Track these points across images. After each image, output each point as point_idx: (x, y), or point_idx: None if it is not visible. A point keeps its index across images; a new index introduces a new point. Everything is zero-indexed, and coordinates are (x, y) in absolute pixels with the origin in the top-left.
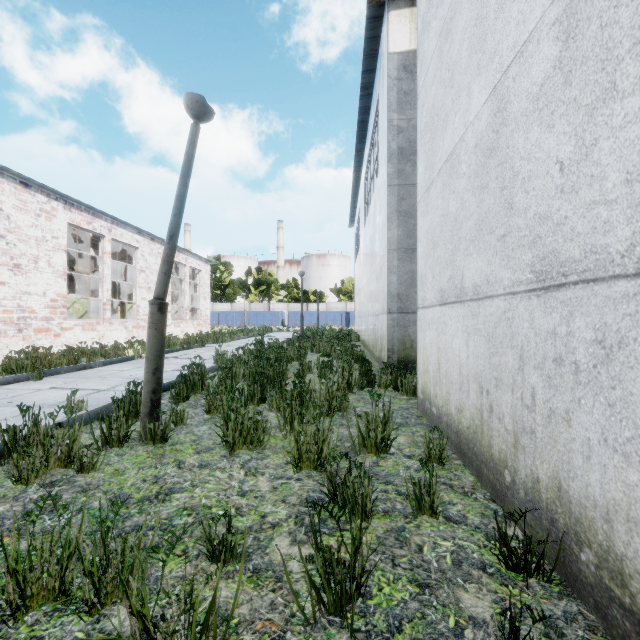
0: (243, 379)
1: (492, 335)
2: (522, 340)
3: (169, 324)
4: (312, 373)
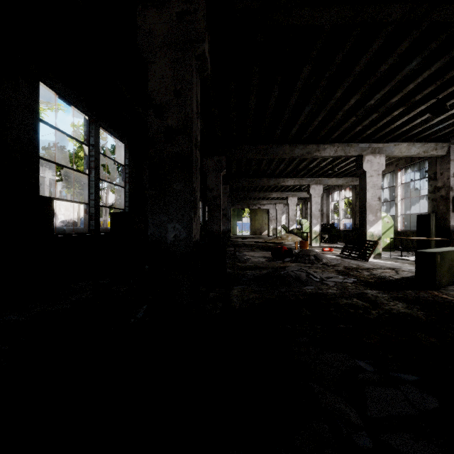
0: None
1: None
2: None
3: None
4: None
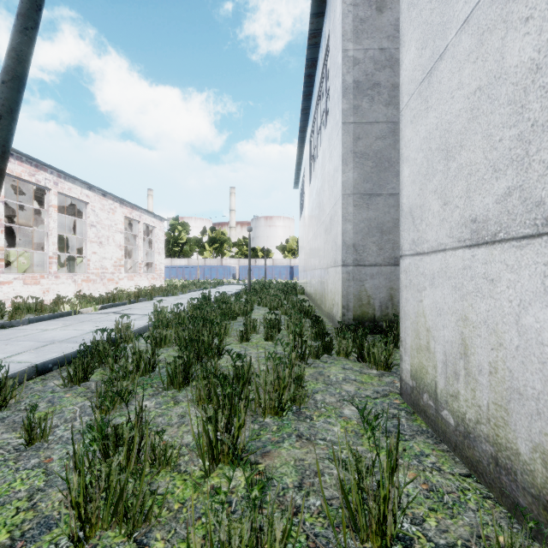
0: (175, 343)
1: None
2: None
3: (122, 278)
4: (257, 333)
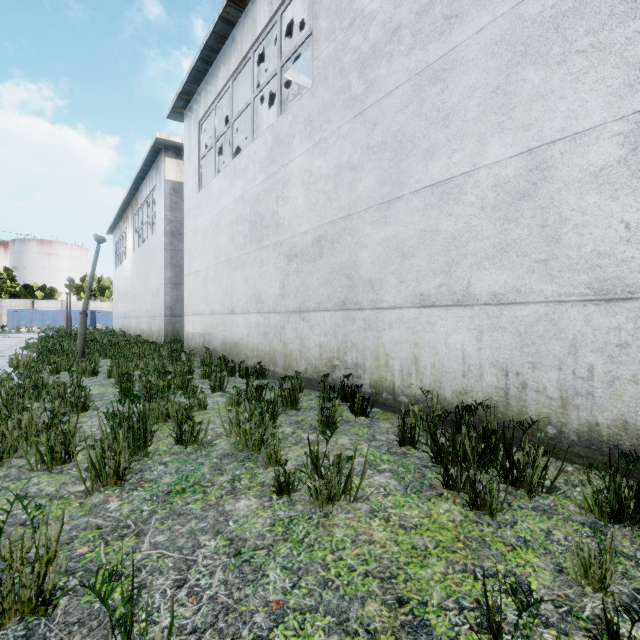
0: None
1: (205, 323)
2: (210, 324)
3: None
4: None
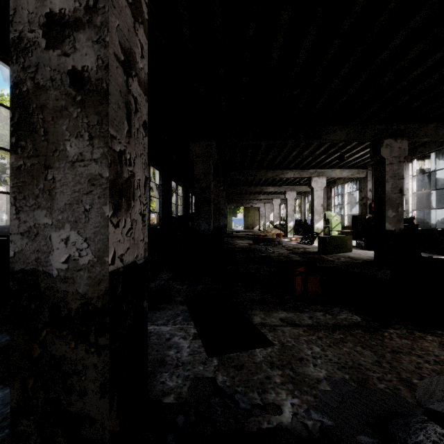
0: None
1: None
2: None
3: None
4: None
